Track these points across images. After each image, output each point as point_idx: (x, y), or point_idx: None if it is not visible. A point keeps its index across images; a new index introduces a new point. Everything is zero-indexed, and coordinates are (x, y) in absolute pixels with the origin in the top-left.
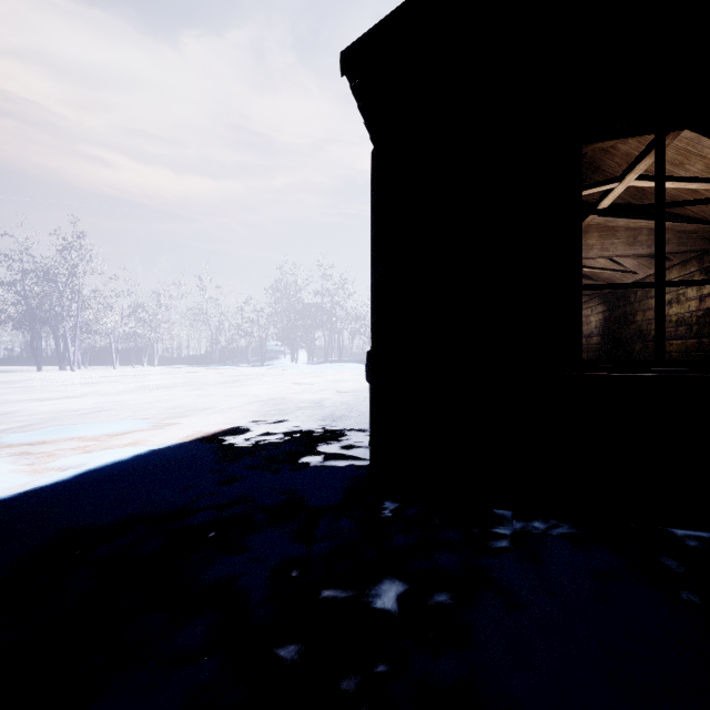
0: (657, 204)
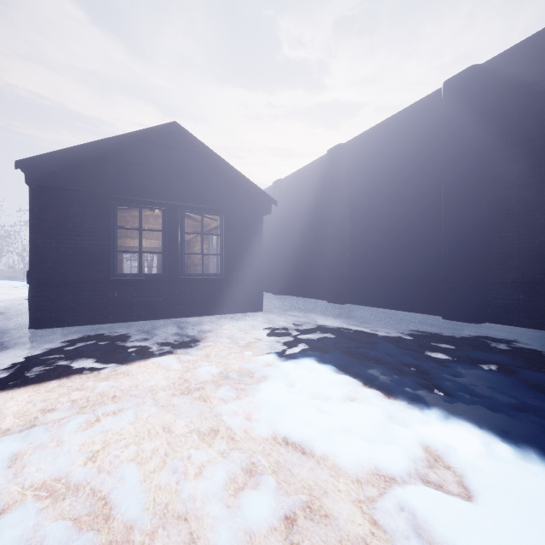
0: (140, 229)
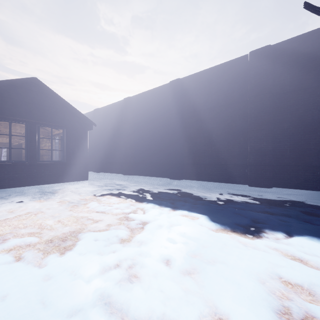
0: (10, 135)
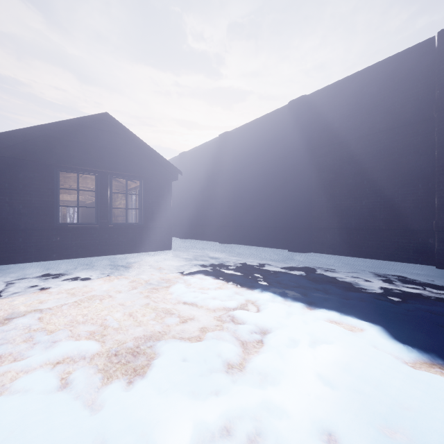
0: (77, 189)
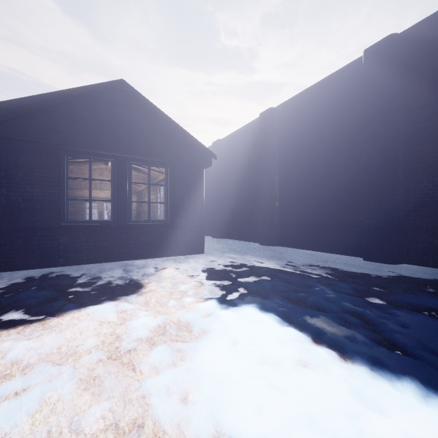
0: (89, 179)
